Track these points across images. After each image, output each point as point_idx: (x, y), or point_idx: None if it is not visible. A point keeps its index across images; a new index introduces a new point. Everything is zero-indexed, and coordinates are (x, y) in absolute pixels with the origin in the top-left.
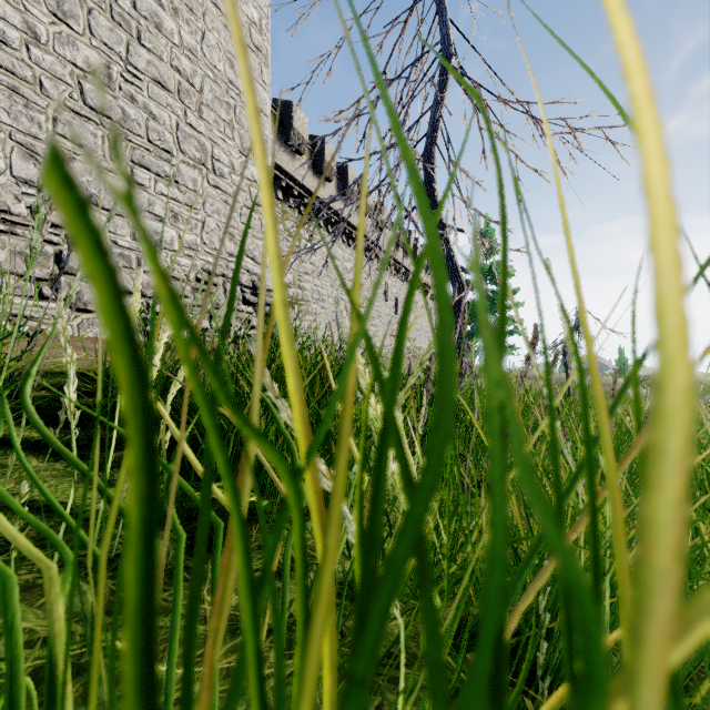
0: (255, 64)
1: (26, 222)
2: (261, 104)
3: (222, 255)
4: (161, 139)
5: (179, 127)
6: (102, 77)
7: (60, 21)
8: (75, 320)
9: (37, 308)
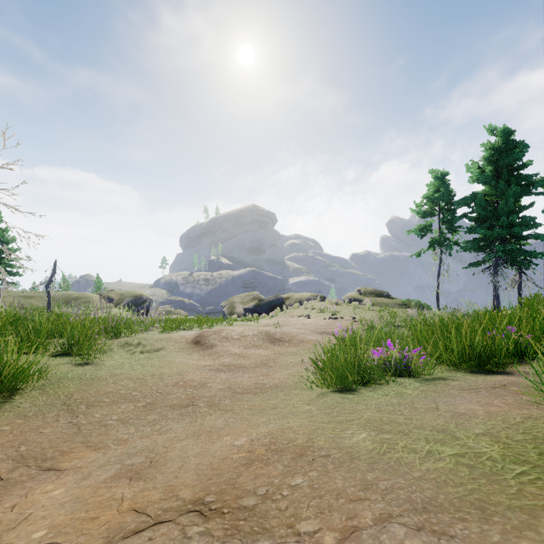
0: None
1: None
2: None
3: None
4: None
5: None
6: None
7: None
8: None
9: None
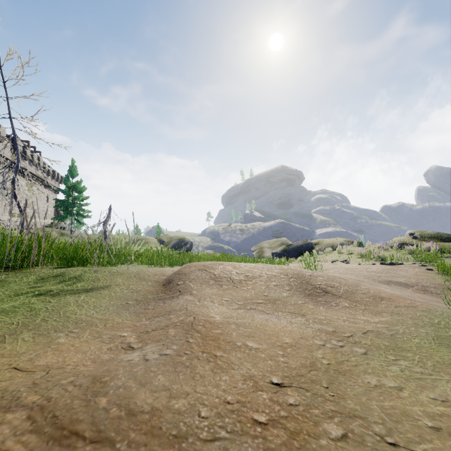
0: None
1: None
2: None
3: None
4: None
5: None
6: None
7: None
8: None
9: None
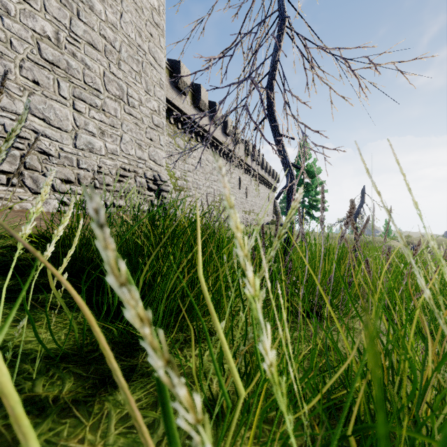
0: (155, 35)
1: (0, 134)
2: (159, 61)
3: (134, 158)
4: (93, 81)
5: (105, 74)
6: (53, 39)
7: (24, 1)
8: (34, 200)
9: (7, 192)
